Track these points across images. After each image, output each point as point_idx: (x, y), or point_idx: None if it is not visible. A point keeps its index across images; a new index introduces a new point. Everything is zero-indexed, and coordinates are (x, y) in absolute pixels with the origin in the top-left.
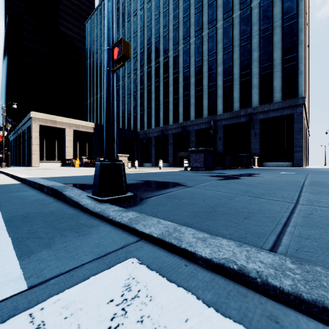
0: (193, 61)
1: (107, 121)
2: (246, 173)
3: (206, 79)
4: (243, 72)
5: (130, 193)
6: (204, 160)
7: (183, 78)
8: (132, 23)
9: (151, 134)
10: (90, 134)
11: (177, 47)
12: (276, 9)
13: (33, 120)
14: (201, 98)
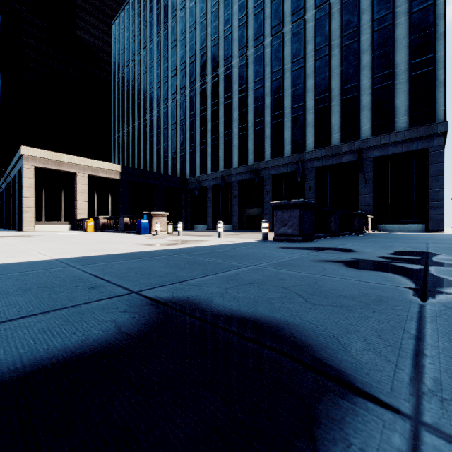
0: (268, 72)
1: None
2: (399, 250)
3: (288, 99)
4: (346, 85)
5: None
6: (300, 221)
7: (253, 98)
8: (179, 21)
9: (207, 182)
10: (115, 182)
11: (244, 52)
12: None
13: (24, 159)
14: (281, 128)
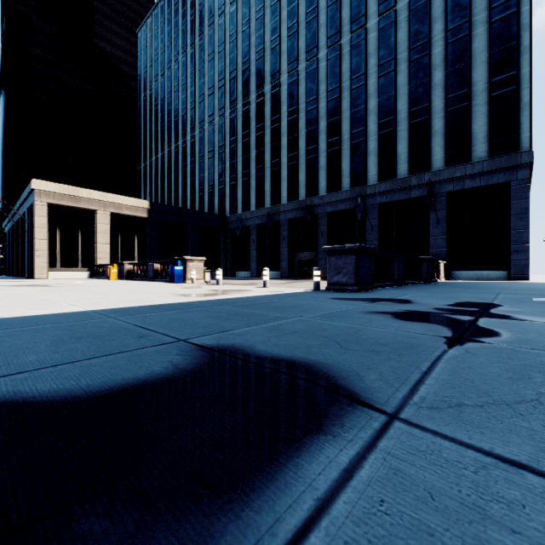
0: (323, 91)
1: None
2: (461, 301)
3: (347, 123)
4: (415, 107)
5: None
6: (355, 269)
7: (306, 121)
8: (217, 28)
9: (250, 221)
10: (142, 220)
11: (295, 67)
12: None
13: (36, 194)
14: (339, 157)
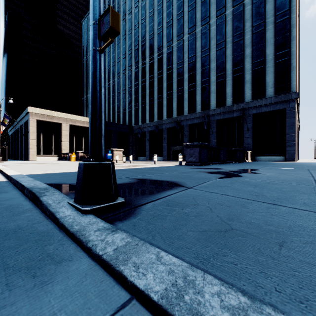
0: (186, 57)
1: (93, 112)
2: (244, 169)
3: (199, 75)
4: (236, 67)
5: (121, 199)
6: (199, 154)
7: (176, 74)
8: (127, 21)
9: (146, 129)
10: (86, 129)
11: (170, 44)
12: (269, 5)
13: (30, 115)
14: (195, 94)
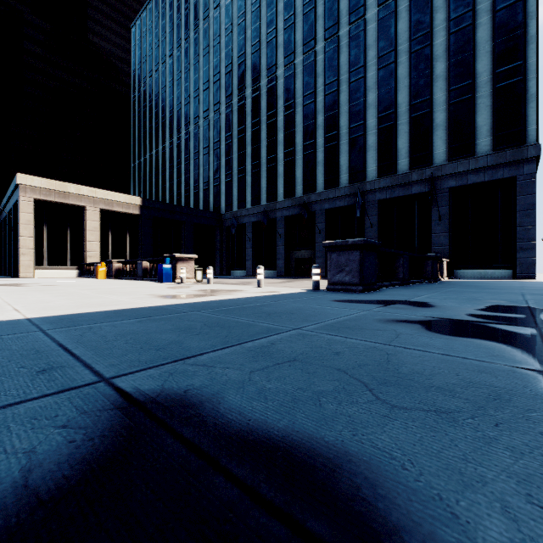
0: (321, 84)
1: None
2: (491, 305)
3: (345, 117)
4: (416, 100)
5: None
6: (360, 266)
7: (303, 116)
8: (212, 22)
9: (246, 218)
10: (134, 218)
11: (291, 60)
12: None
13: (21, 189)
14: (337, 152)
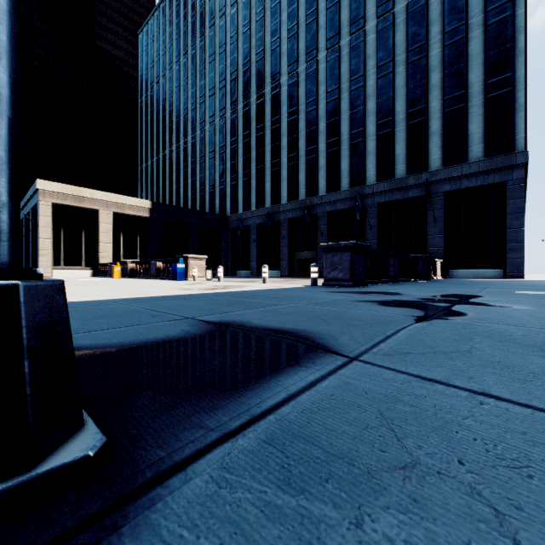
0: (322, 92)
1: None
2: (447, 294)
3: (346, 124)
4: (413, 108)
5: (80, 443)
6: (351, 265)
7: (305, 122)
8: (218, 30)
9: (251, 220)
10: (144, 220)
11: (294, 68)
12: None
13: (40, 194)
14: (338, 157)
